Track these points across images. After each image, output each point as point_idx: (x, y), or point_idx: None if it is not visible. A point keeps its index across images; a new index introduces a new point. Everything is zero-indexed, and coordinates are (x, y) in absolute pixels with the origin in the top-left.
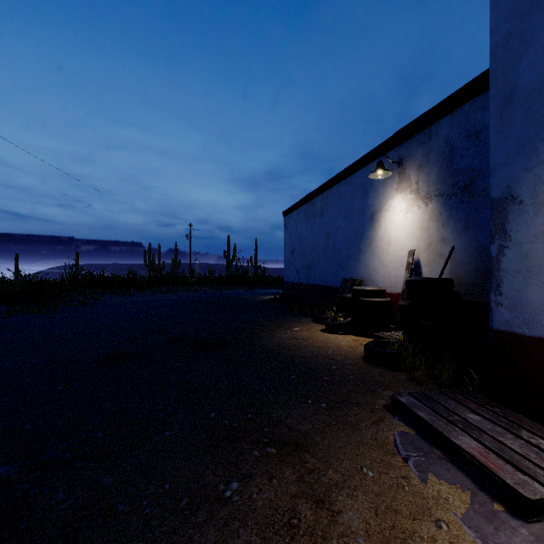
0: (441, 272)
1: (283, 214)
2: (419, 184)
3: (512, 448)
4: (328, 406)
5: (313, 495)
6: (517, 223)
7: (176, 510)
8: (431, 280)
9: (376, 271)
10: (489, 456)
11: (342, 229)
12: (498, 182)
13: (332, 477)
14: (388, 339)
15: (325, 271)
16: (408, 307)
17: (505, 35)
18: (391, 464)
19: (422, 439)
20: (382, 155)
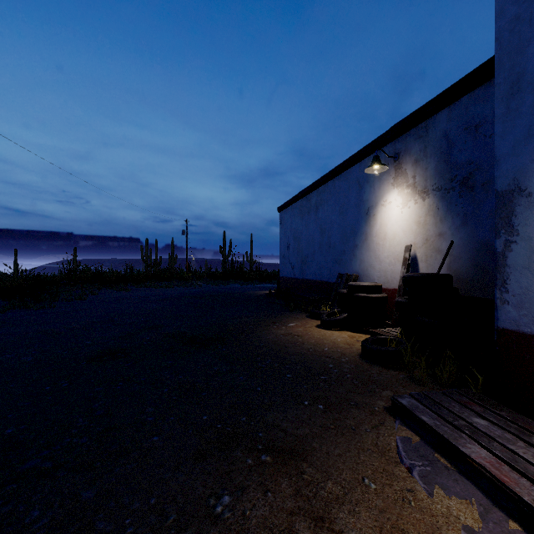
0: (439, 268)
1: (278, 210)
2: (416, 179)
3: (525, 458)
4: (325, 408)
5: (311, 512)
6: (525, 216)
7: (161, 530)
8: (429, 275)
9: (372, 266)
10: (501, 468)
11: (338, 225)
12: (504, 173)
13: (332, 490)
14: (385, 336)
15: (321, 266)
16: (405, 303)
17: (512, 19)
18: (394, 474)
19: (426, 446)
20: (378, 149)
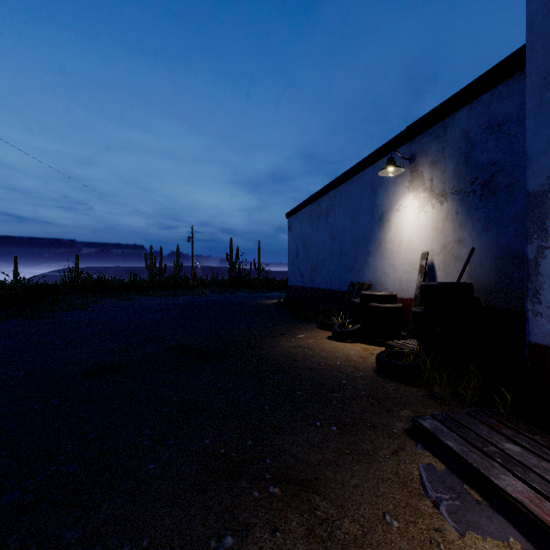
0: (460, 276)
1: (287, 215)
2: (433, 182)
3: None
4: (339, 430)
5: None
6: None
7: None
8: (449, 284)
9: (386, 275)
10: (542, 505)
11: (349, 231)
12: (537, 173)
13: (349, 529)
14: (401, 349)
15: (331, 274)
16: (423, 314)
17: (545, 2)
18: (419, 510)
19: (453, 475)
20: (392, 150)
